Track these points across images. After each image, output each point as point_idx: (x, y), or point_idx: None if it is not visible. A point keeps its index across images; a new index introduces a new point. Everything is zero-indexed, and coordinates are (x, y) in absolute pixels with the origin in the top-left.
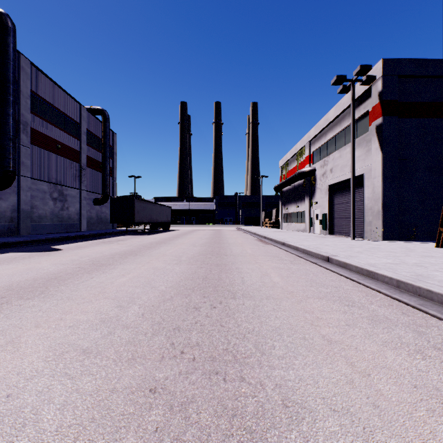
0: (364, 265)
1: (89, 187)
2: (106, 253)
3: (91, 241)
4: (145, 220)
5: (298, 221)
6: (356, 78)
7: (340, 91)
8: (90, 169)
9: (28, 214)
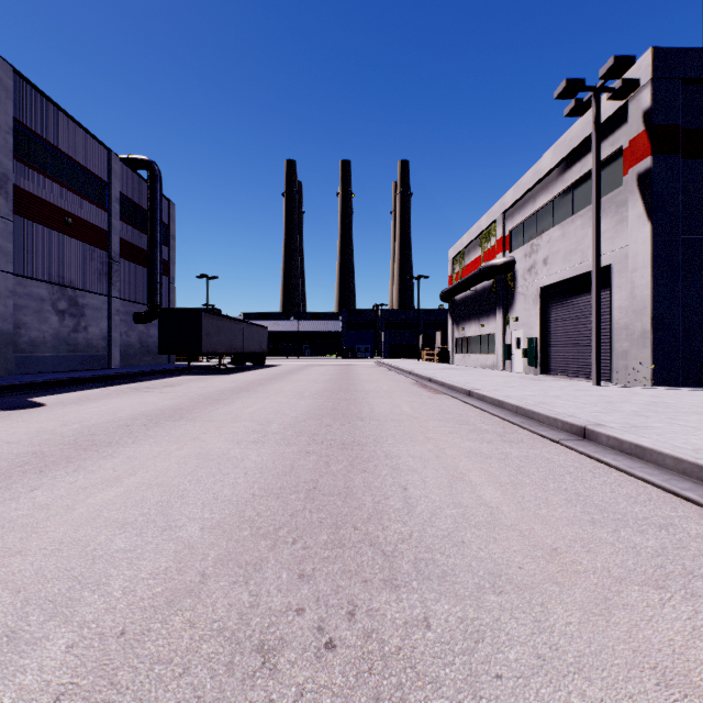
0: (700, 456)
1: (126, 292)
2: (122, 414)
3: (115, 386)
4: (220, 349)
5: (483, 350)
6: (603, 84)
7: (569, 112)
8: (127, 262)
9: (8, 338)
